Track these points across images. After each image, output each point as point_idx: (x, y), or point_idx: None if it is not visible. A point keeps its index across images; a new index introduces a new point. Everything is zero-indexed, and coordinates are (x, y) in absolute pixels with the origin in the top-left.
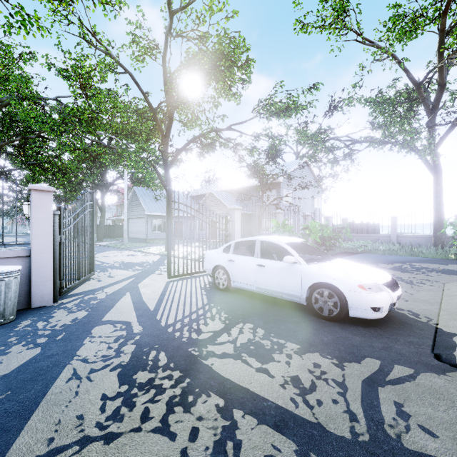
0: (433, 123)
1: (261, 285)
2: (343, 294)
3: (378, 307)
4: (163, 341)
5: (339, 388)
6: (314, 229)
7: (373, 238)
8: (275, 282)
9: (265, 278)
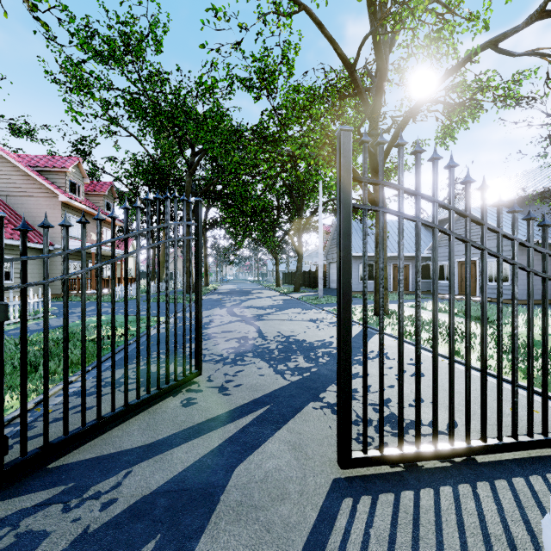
0: None
1: None
2: None
3: None
4: None
5: None
6: None
7: None
8: None
9: None
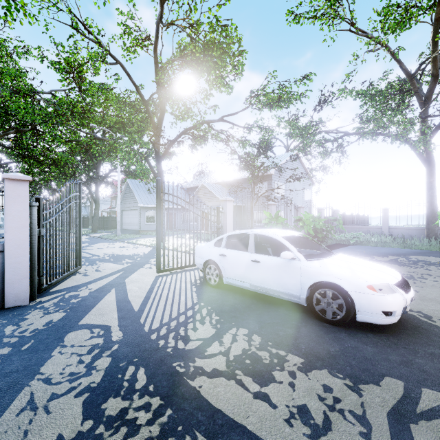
0: (425, 114)
1: (256, 282)
2: (349, 295)
3: (390, 311)
4: (144, 353)
5: (360, 426)
6: (308, 221)
7: (364, 229)
8: (272, 279)
9: (260, 274)
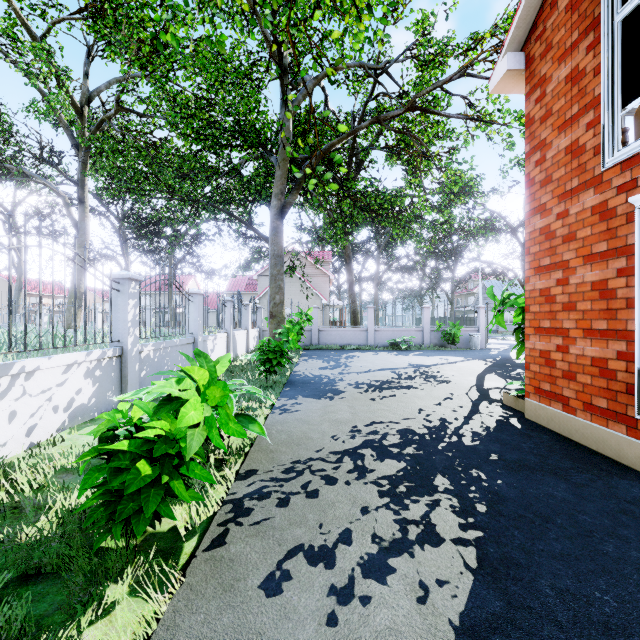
0: None
1: None
2: None
3: None
4: None
5: None
6: None
7: None
8: None
9: None
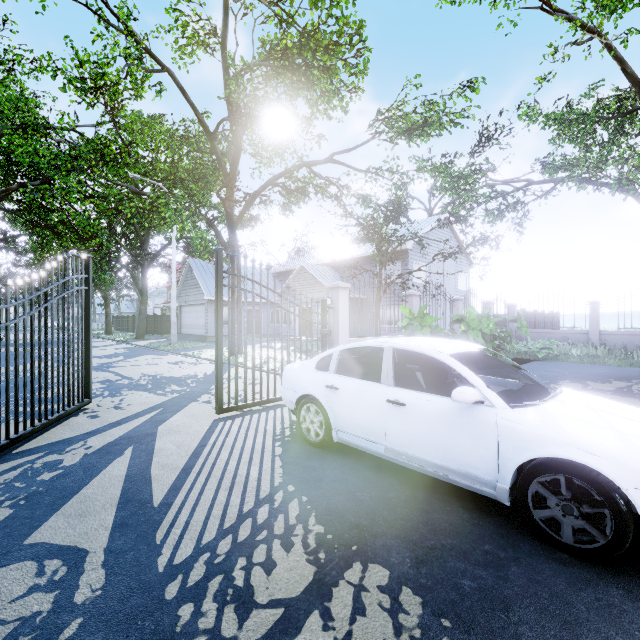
0: None
1: (397, 444)
2: (622, 494)
3: None
4: None
5: None
6: (474, 322)
7: (558, 335)
8: (431, 443)
9: (405, 430)
